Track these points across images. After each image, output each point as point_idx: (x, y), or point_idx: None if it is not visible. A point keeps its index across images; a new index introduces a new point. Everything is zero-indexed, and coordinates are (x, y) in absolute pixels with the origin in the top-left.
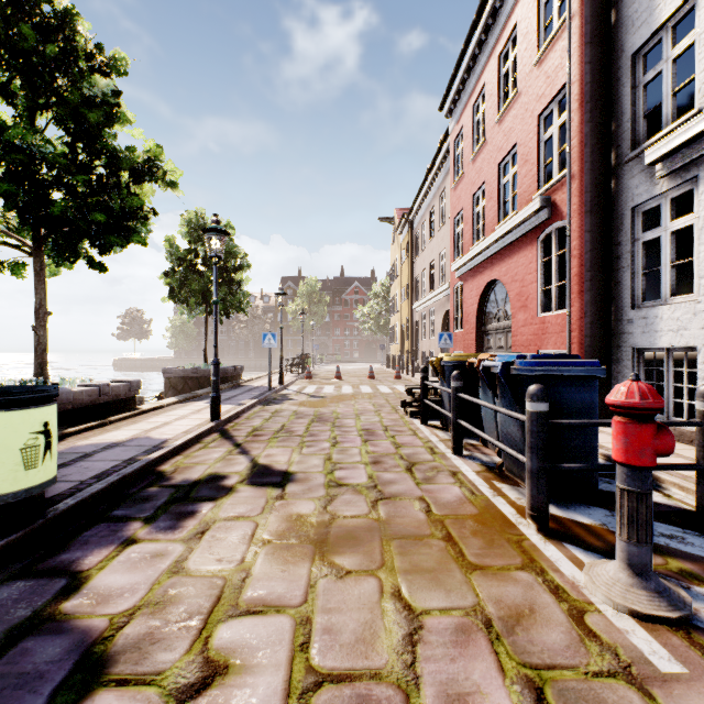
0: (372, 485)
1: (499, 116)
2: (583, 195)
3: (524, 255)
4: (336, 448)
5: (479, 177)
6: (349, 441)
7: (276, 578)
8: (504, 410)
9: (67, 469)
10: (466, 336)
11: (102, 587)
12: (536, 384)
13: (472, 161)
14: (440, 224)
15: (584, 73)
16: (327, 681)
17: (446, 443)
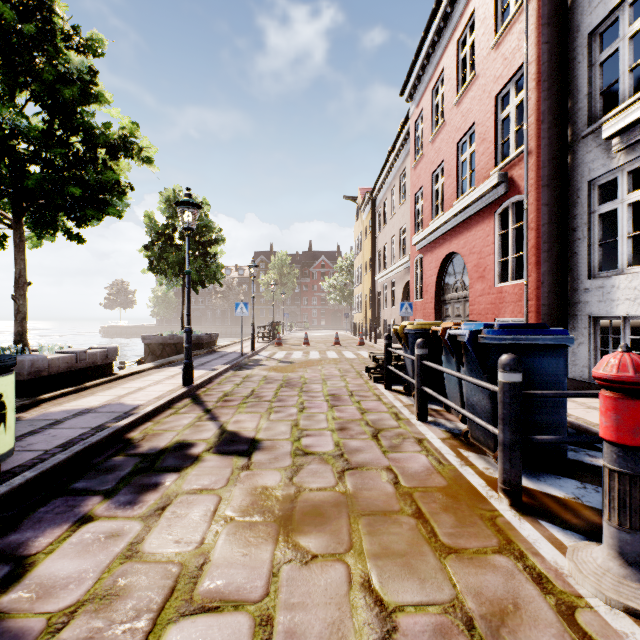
0: (338, 454)
1: (458, 98)
2: (540, 170)
3: (481, 229)
4: (303, 413)
5: (437, 156)
6: (316, 407)
7: (236, 564)
8: (472, 379)
9: (34, 437)
10: (426, 305)
11: (47, 577)
12: (508, 354)
13: (431, 141)
14: (401, 202)
15: (541, 52)
16: None
17: (409, 409)
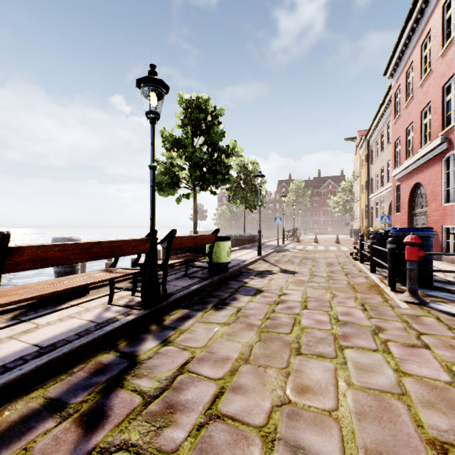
0: (328, 276)
1: (420, 83)
2: None
3: (434, 169)
4: (313, 267)
5: (409, 118)
6: (320, 266)
7: (296, 287)
8: (384, 249)
9: None
10: (401, 217)
11: (252, 284)
12: (390, 238)
13: (405, 107)
14: (387, 143)
15: None
16: (311, 297)
17: (369, 269)
